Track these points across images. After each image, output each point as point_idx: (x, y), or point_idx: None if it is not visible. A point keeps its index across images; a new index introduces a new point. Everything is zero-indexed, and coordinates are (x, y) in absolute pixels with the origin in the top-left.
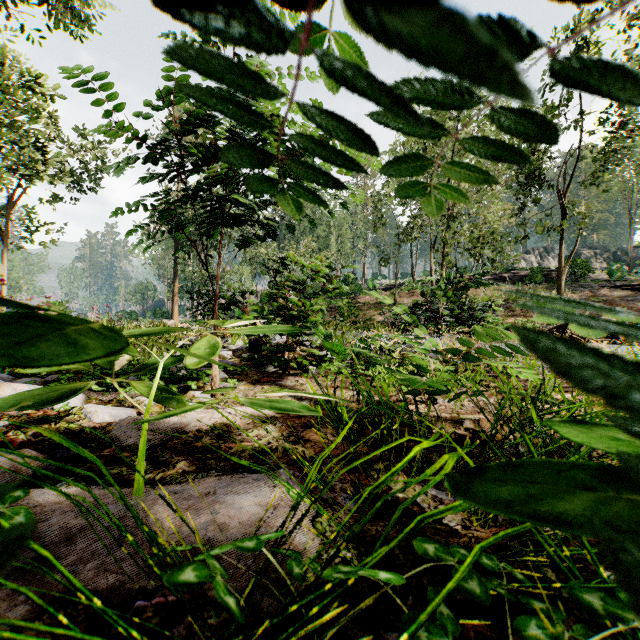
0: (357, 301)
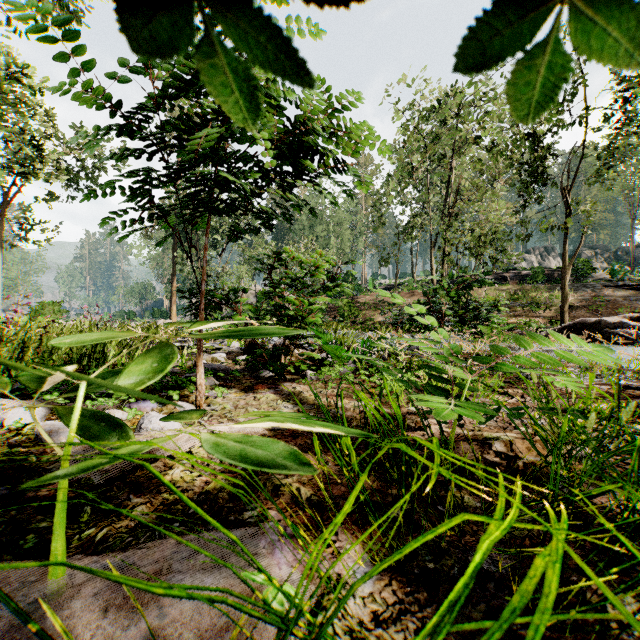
0: (357, 301)
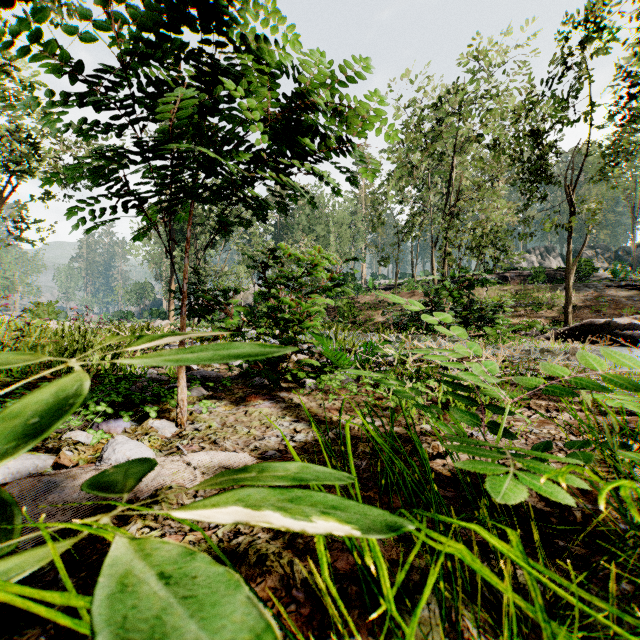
0: (357, 301)
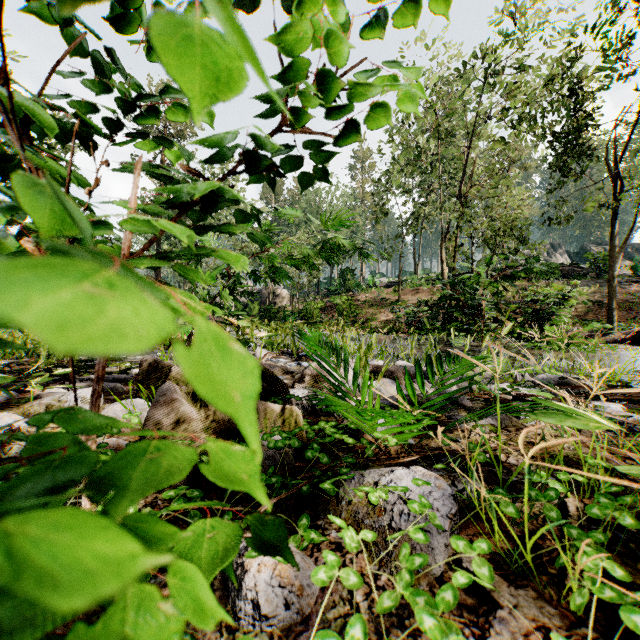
0: (356, 299)
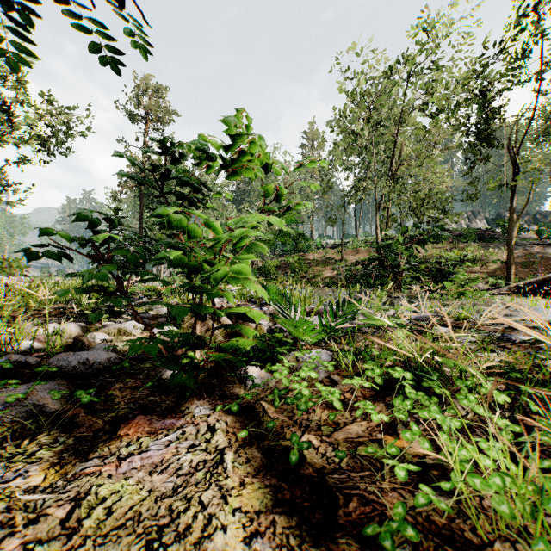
0: (306, 258)
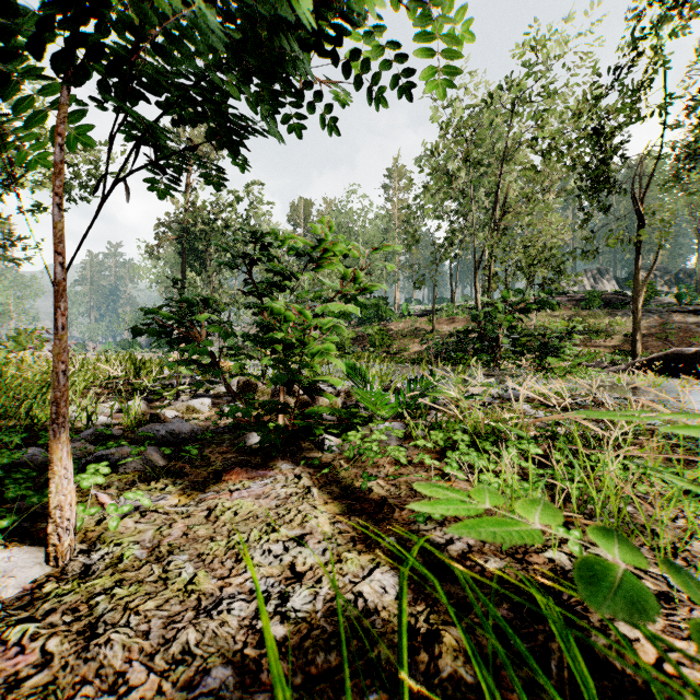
0: (389, 328)
